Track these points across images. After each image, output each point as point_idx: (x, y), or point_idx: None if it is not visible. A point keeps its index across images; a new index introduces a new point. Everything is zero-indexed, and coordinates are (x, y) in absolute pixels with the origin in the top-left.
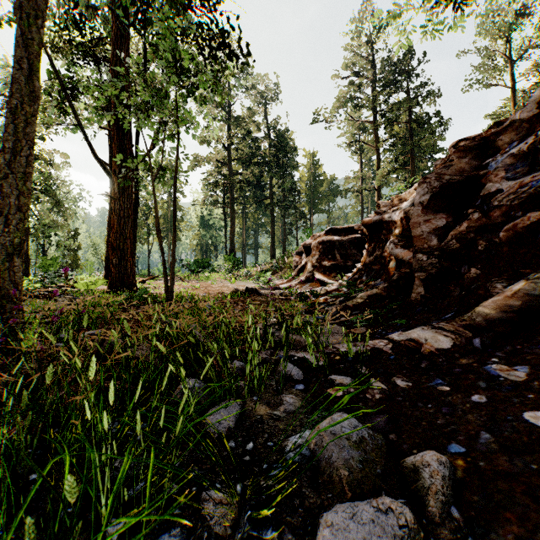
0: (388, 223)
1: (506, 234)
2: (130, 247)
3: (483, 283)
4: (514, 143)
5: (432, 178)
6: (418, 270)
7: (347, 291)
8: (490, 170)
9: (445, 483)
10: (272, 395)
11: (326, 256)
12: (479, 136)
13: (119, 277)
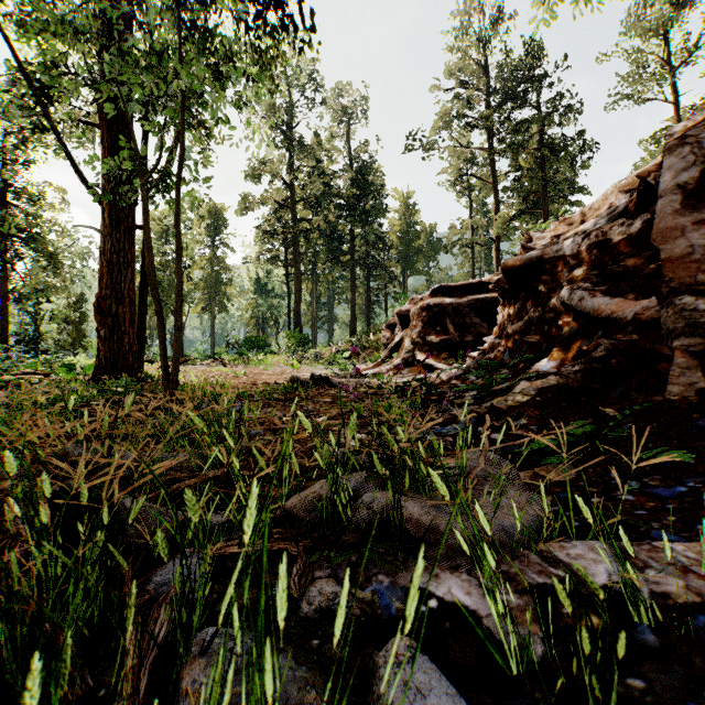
0: (555, 260)
1: None
2: (129, 311)
3: None
4: None
5: (699, 135)
6: (684, 332)
7: (476, 380)
8: None
9: None
10: None
11: (432, 327)
12: None
13: (110, 358)
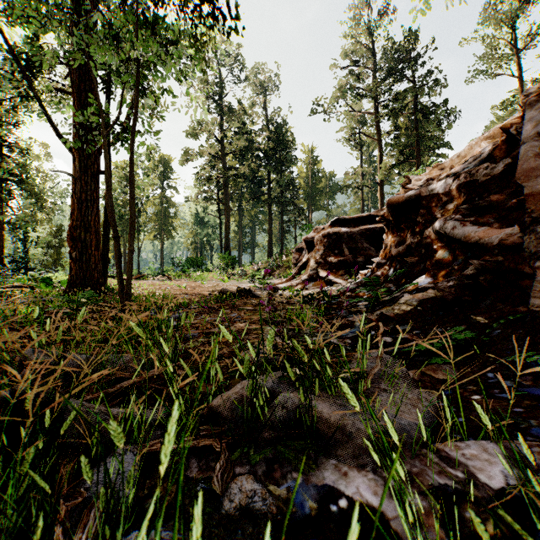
0: (431, 197)
1: None
2: (94, 238)
3: None
4: None
5: None
6: None
7: (367, 292)
8: None
9: None
10: None
11: (331, 250)
12: None
13: (80, 274)
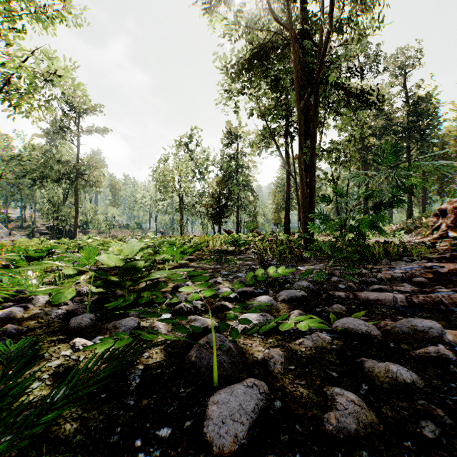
0: None
1: None
2: None
3: None
4: None
5: None
6: None
7: None
8: None
9: None
10: (399, 262)
11: None
12: None
13: None
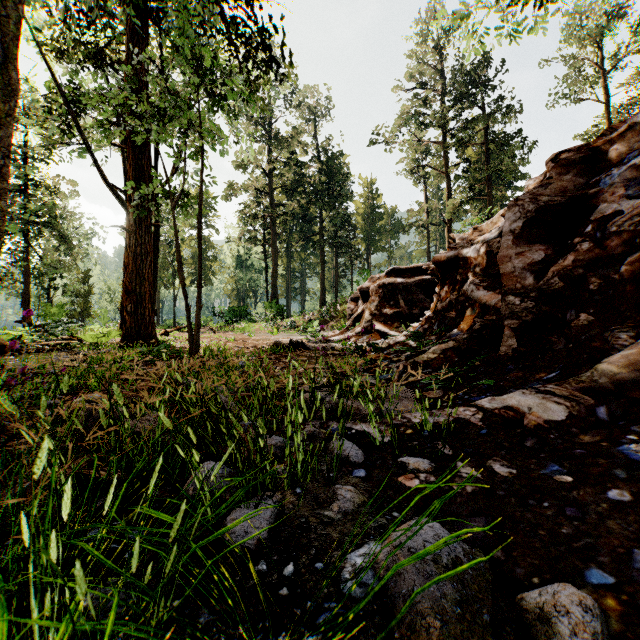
0: (466, 259)
1: (630, 269)
2: (148, 291)
3: (597, 333)
4: (634, 153)
5: (525, 200)
6: (509, 317)
7: (414, 344)
8: (603, 188)
9: None
10: (322, 485)
11: (387, 302)
12: (586, 146)
13: (135, 327)
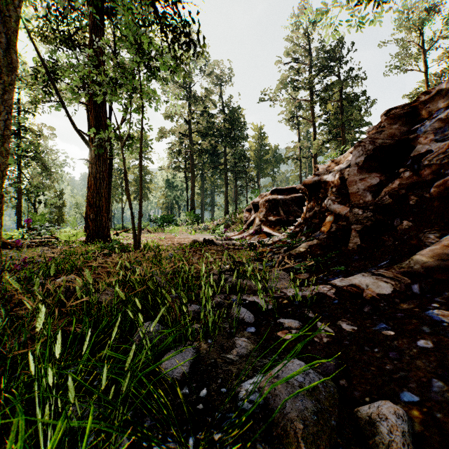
0: (326, 183)
1: (437, 190)
2: (105, 204)
3: (415, 234)
4: (441, 110)
5: (366, 142)
6: (355, 223)
7: (290, 242)
8: (419, 134)
9: (406, 440)
10: (226, 338)
11: (271, 212)
12: (408, 105)
13: (95, 229)
